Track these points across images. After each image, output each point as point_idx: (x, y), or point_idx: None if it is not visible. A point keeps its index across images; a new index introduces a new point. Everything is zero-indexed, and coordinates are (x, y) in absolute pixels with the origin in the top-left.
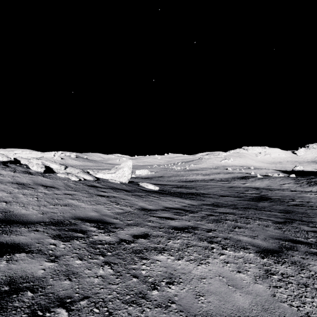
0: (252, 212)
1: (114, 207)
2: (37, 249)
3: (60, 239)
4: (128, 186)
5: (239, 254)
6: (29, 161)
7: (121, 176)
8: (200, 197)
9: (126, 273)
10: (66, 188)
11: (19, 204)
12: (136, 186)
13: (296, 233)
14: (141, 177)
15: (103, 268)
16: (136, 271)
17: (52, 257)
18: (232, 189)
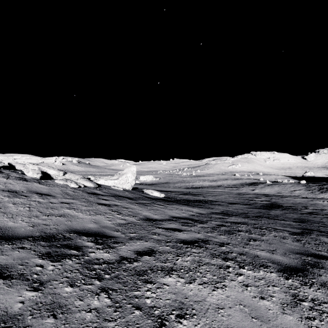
0: (266, 222)
1: (116, 217)
2: (18, 273)
3: (49, 259)
4: (131, 193)
5: (259, 274)
6: (25, 166)
7: (124, 182)
8: (208, 205)
9: (127, 303)
10: (63, 196)
11: (7, 215)
12: (141, 194)
13: (317, 245)
14: (145, 183)
15: (98, 297)
16: (139, 300)
17: (35, 283)
18: (241, 196)
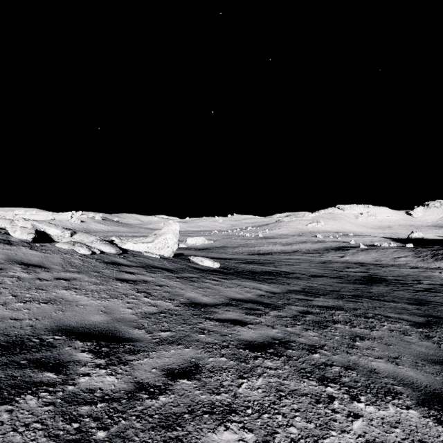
0: (369, 305)
1: (142, 302)
2: None
3: None
4: (171, 262)
5: (388, 413)
6: (12, 223)
7: (162, 246)
8: (282, 278)
9: None
10: (63, 268)
11: None
12: (186, 263)
13: None
14: (194, 247)
15: None
16: None
17: None
18: (326, 265)
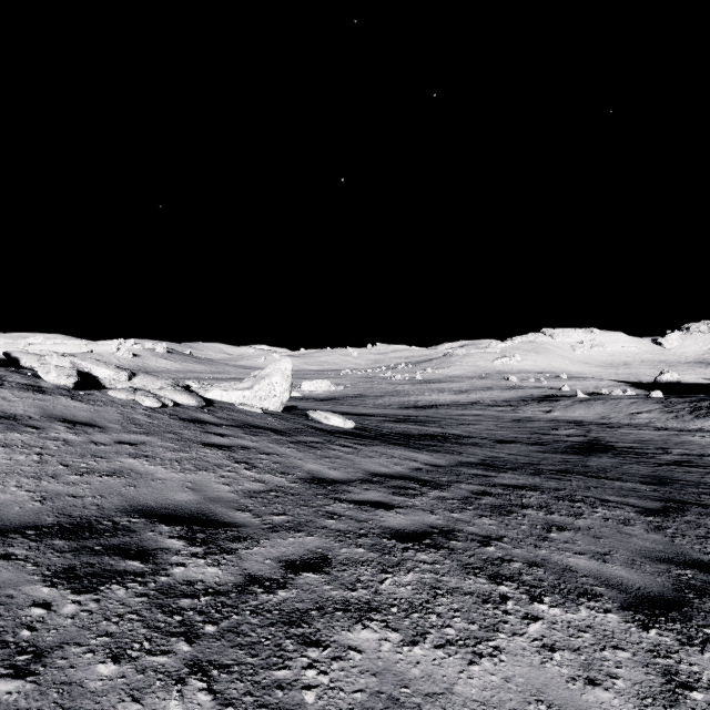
0: (581, 484)
1: (242, 476)
2: None
3: (68, 586)
4: (281, 420)
5: (579, 616)
6: (41, 360)
7: (265, 395)
8: (451, 445)
9: (255, 704)
10: (124, 427)
11: None
12: (302, 421)
13: (702, 540)
14: (314, 396)
15: (182, 689)
16: (287, 695)
17: (23, 655)
18: (522, 425)
